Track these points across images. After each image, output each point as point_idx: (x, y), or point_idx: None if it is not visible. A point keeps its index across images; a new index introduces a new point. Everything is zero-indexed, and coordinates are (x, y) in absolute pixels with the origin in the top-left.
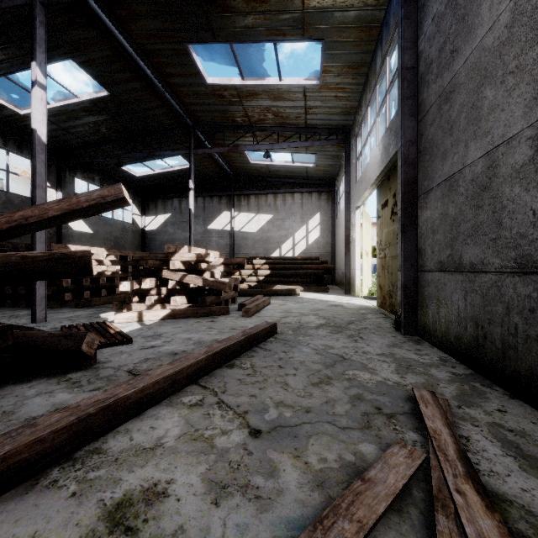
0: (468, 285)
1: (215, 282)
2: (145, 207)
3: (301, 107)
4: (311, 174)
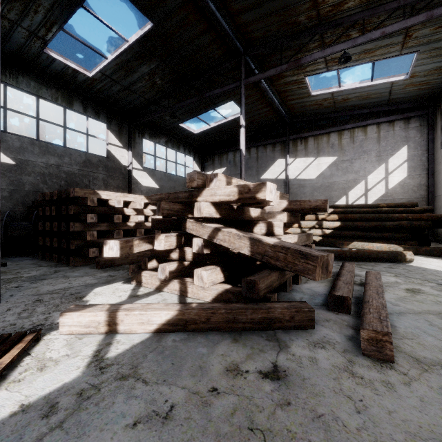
0: None
1: (281, 248)
2: (204, 163)
3: None
4: (396, 95)
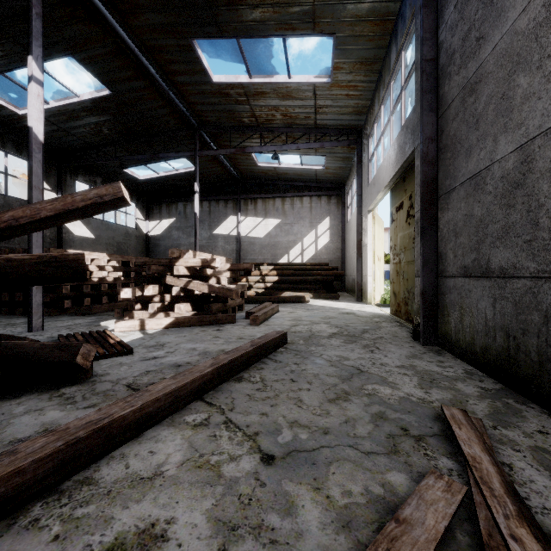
0: (497, 291)
1: (221, 288)
2: (148, 211)
3: (311, 106)
4: (320, 177)
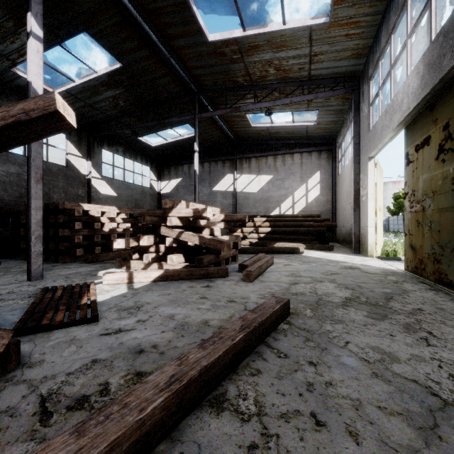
0: None
1: (212, 240)
2: (160, 173)
3: (305, 55)
4: (311, 133)
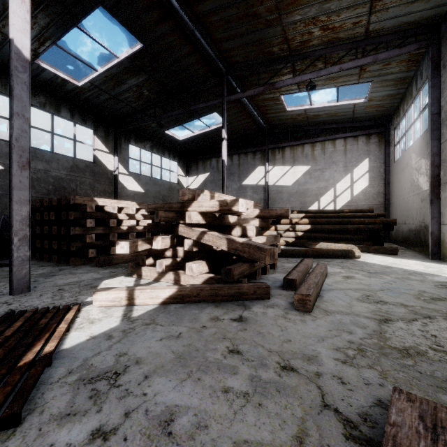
0: None
1: (246, 245)
2: (188, 168)
3: (364, 1)
4: (358, 114)
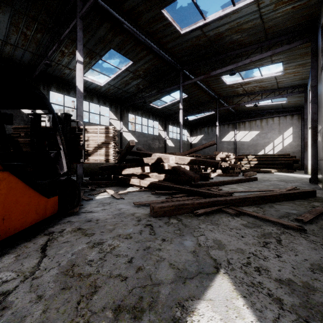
0: (321, 164)
1: (233, 164)
2: (191, 132)
3: (274, 82)
4: (285, 106)
